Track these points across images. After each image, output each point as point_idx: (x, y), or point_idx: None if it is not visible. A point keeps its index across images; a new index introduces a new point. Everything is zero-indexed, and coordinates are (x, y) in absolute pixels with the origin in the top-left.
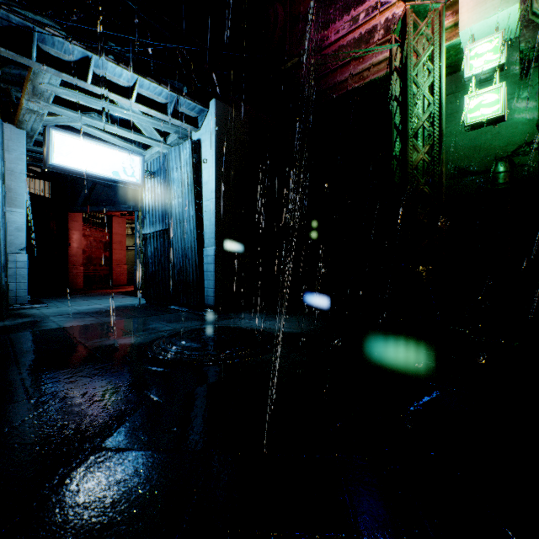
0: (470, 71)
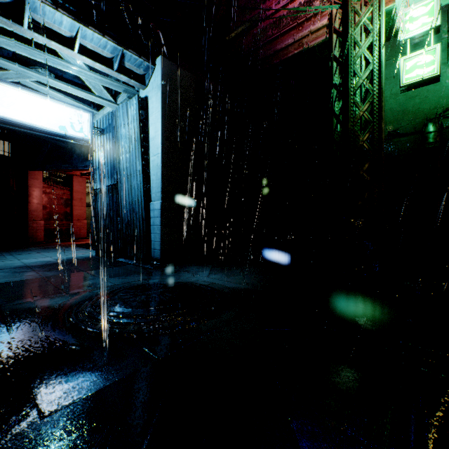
0: (405, 34)
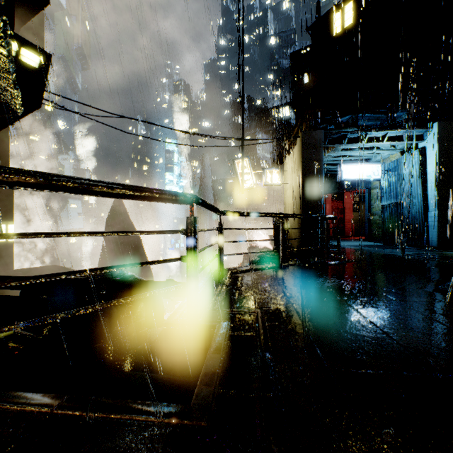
0: None
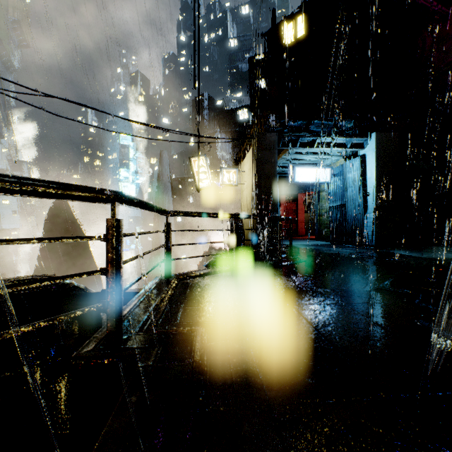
0: None
